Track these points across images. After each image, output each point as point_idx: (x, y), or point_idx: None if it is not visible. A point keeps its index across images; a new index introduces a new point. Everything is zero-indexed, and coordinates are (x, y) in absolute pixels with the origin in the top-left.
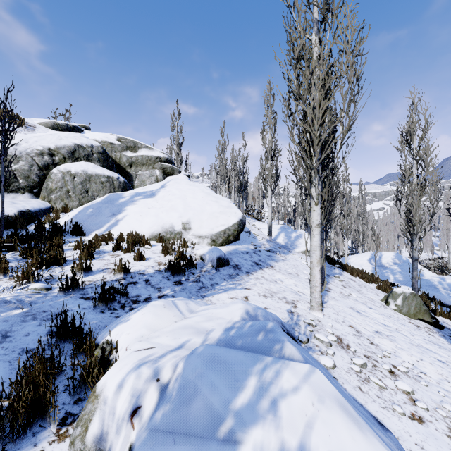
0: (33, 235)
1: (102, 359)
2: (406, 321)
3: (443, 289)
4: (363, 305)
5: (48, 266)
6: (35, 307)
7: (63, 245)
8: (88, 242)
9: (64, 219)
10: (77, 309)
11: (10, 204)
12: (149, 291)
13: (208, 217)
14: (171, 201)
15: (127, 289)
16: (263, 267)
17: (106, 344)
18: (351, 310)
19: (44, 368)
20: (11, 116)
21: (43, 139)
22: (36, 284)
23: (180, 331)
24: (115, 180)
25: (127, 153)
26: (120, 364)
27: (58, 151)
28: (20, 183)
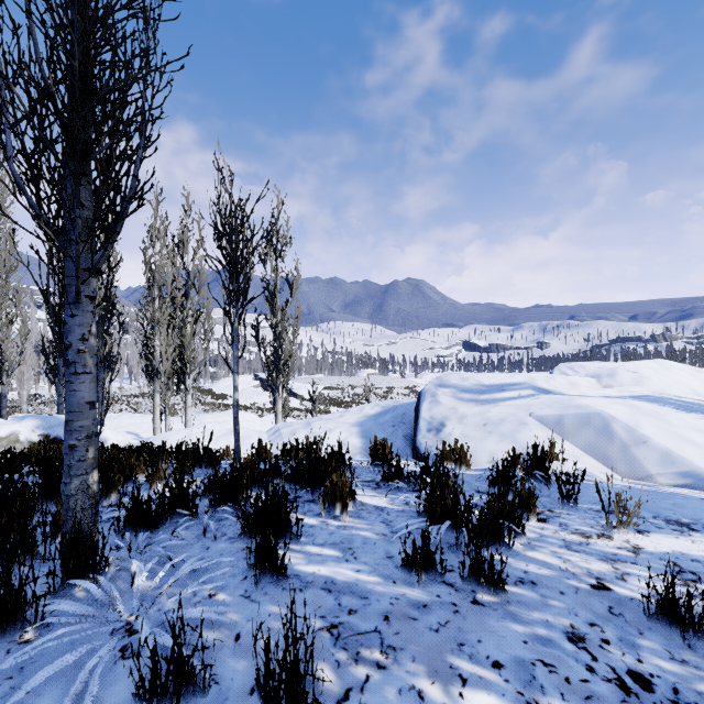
0: None
1: None
2: None
3: None
4: None
5: None
6: None
7: None
8: None
9: None
10: None
11: None
12: None
13: None
14: None
15: None
16: None
17: None
18: None
19: None
20: None
21: None
22: None
23: None
24: None
25: None
26: (6, 428)
27: None
28: None
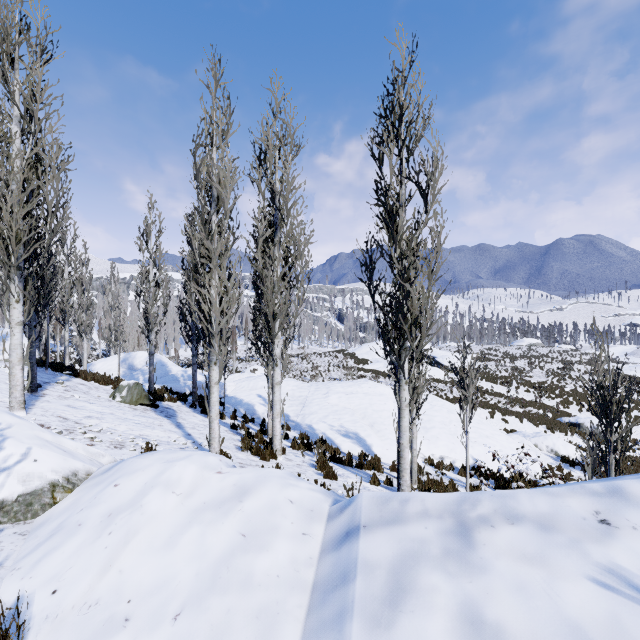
0: None
1: None
2: (127, 407)
3: (184, 380)
4: (85, 402)
5: None
6: None
7: None
8: None
9: None
10: None
11: None
12: None
13: None
14: None
15: None
16: None
17: None
18: (66, 407)
19: None
20: None
21: None
22: None
23: None
24: None
25: None
26: None
27: None
28: None
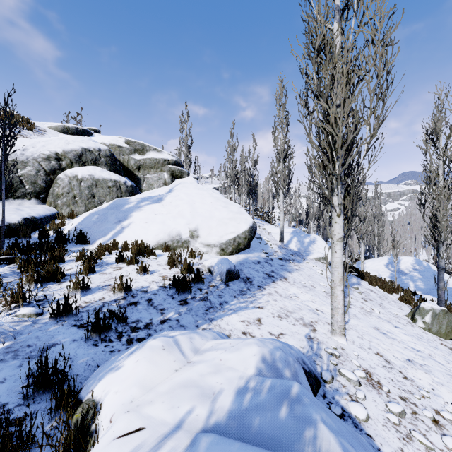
0: (35, 245)
1: (81, 430)
2: (438, 343)
3: None
4: (388, 323)
5: (45, 282)
6: (20, 340)
7: (66, 255)
8: (90, 254)
9: (69, 226)
10: (66, 342)
11: (15, 211)
12: (150, 314)
13: (217, 223)
14: (178, 207)
15: (127, 312)
16: (276, 279)
17: (87, 410)
18: (376, 331)
19: (3, 450)
20: (22, 121)
21: (50, 144)
22: (26, 309)
23: (179, 392)
24: (122, 184)
25: (135, 156)
26: None
27: (65, 156)
28: (27, 189)
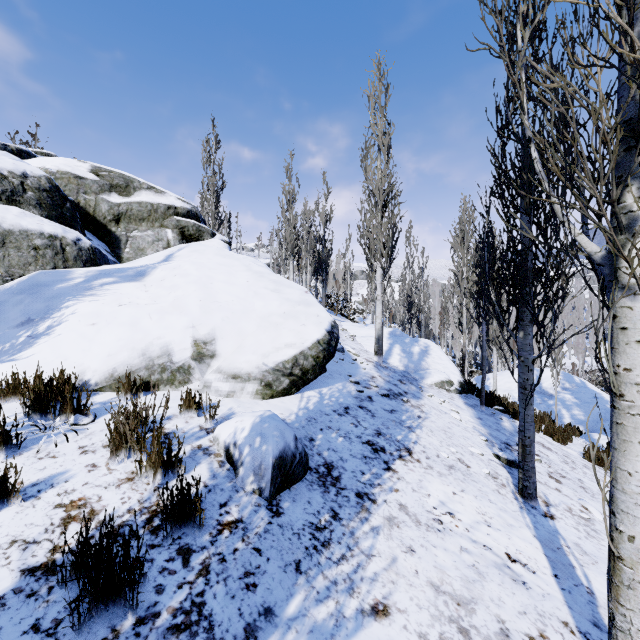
0: None
1: None
2: None
3: None
4: None
5: None
6: None
7: None
8: None
9: None
10: None
11: None
12: None
13: (257, 325)
14: (176, 290)
15: None
16: (392, 458)
17: None
18: None
19: None
20: None
21: None
22: None
23: None
24: (68, 243)
25: (110, 197)
26: None
27: None
28: None
